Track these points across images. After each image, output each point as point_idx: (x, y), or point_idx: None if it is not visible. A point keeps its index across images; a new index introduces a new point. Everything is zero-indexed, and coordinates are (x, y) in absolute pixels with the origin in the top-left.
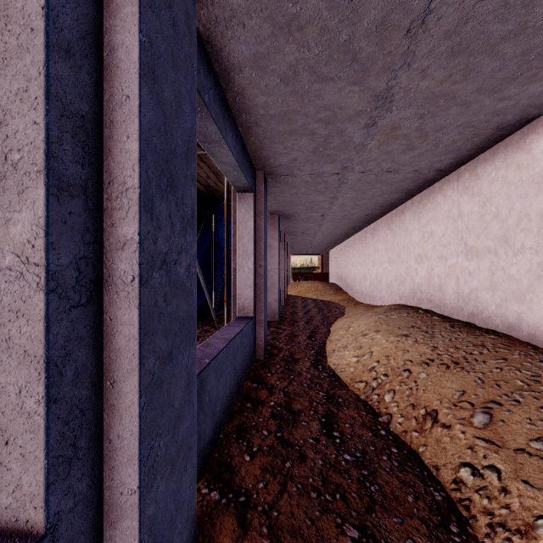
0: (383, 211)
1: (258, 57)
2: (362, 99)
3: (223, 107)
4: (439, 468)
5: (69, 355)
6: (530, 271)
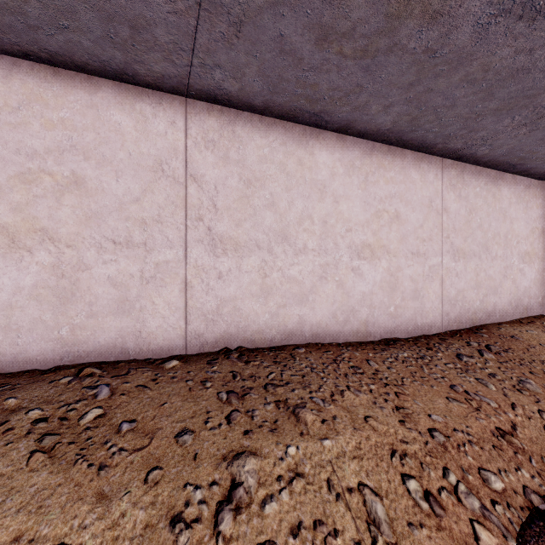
0: None
1: None
2: None
3: None
4: None
5: None
6: (314, 272)
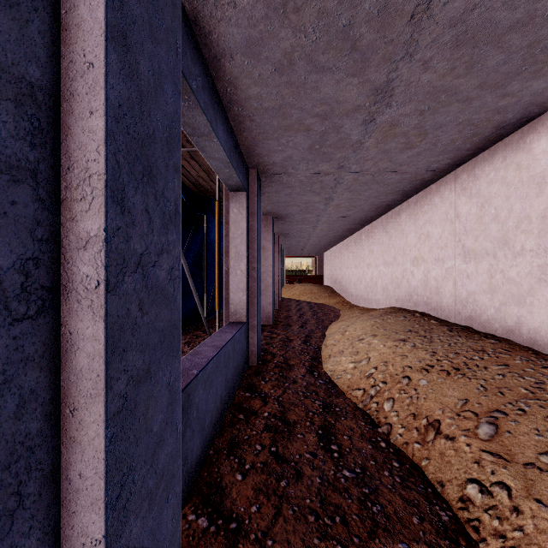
0: (379, 213)
1: (251, 42)
2: (361, 93)
3: (213, 97)
4: (444, 484)
5: (11, 381)
6: (531, 273)
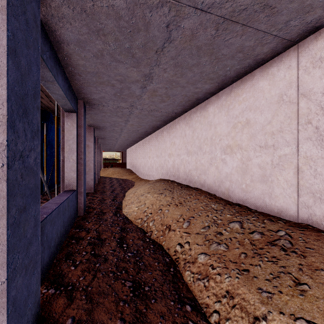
0: (154, 130)
1: (79, 41)
2: (138, 75)
3: (56, 61)
4: (169, 249)
5: None
6: (208, 161)
